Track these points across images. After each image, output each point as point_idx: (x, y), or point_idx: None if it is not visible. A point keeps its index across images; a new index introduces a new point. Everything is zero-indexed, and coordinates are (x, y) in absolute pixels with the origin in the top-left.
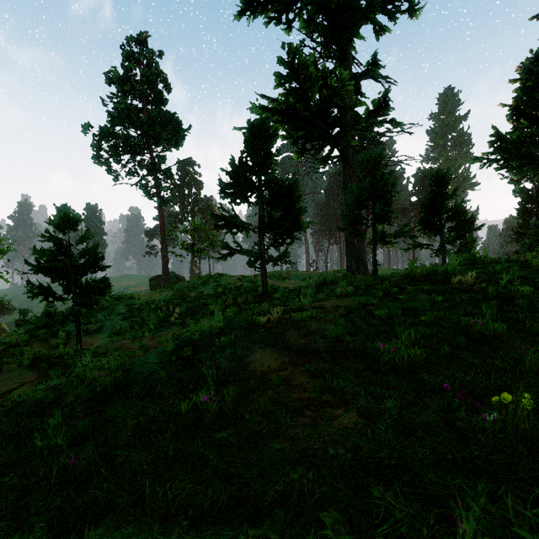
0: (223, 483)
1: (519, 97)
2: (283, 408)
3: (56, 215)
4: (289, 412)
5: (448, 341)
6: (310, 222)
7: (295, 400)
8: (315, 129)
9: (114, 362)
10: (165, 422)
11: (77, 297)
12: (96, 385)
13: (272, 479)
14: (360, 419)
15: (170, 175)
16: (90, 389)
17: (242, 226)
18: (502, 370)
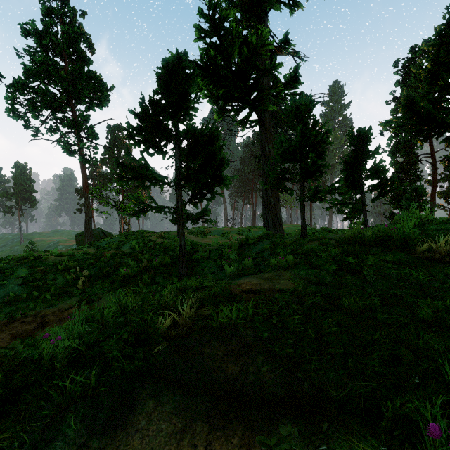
0: None
1: (432, 61)
2: None
3: None
4: None
5: None
6: (232, 177)
7: None
8: (235, 89)
9: None
10: None
11: None
12: None
13: None
14: None
15: (92, 133)
16: None
17: (155, 178)
18: None
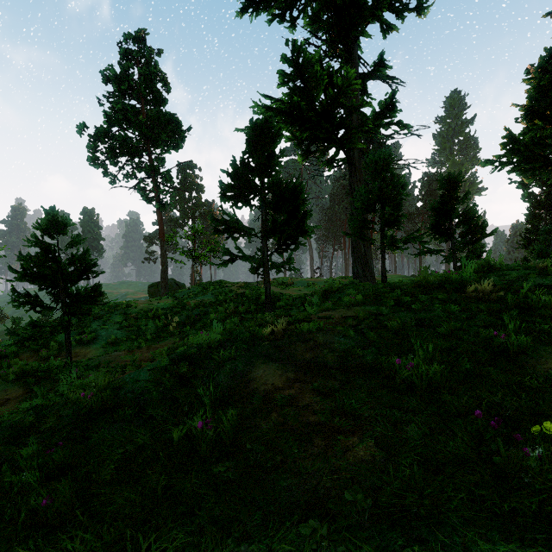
0: (219, 532)
1: (532, 97)
2: (289, 434)
3: (44, 218)
4: (296, 440)
5: (467, 355)
6: (315, 227)
7: (302, 424)
8: (320, 130)
9: (101, 380)
10: (155, 452)
11: (67, 306)
12: (80, 406)
13: (277, 528)
14: (378, 450)
15: (169, 178)
16: (73, 411)
17: (244, 230)
18: (532, 390)
